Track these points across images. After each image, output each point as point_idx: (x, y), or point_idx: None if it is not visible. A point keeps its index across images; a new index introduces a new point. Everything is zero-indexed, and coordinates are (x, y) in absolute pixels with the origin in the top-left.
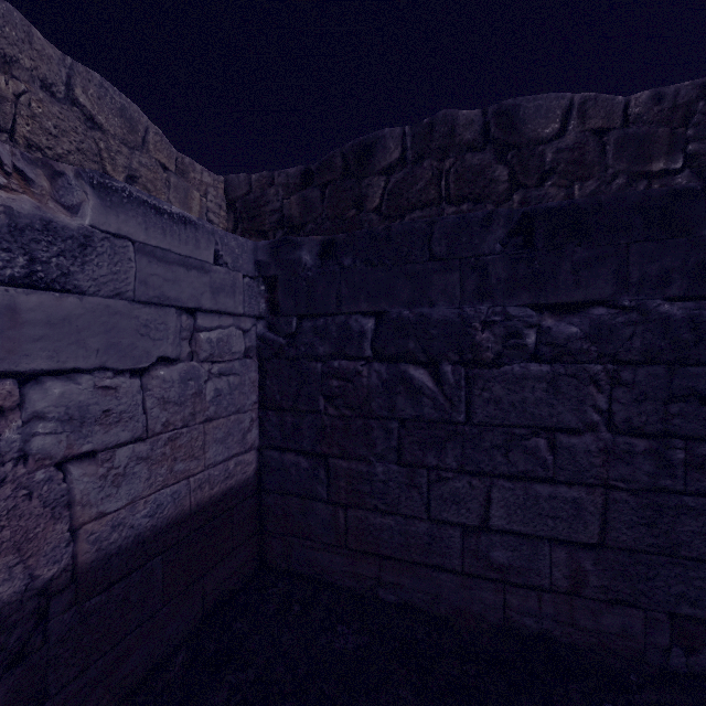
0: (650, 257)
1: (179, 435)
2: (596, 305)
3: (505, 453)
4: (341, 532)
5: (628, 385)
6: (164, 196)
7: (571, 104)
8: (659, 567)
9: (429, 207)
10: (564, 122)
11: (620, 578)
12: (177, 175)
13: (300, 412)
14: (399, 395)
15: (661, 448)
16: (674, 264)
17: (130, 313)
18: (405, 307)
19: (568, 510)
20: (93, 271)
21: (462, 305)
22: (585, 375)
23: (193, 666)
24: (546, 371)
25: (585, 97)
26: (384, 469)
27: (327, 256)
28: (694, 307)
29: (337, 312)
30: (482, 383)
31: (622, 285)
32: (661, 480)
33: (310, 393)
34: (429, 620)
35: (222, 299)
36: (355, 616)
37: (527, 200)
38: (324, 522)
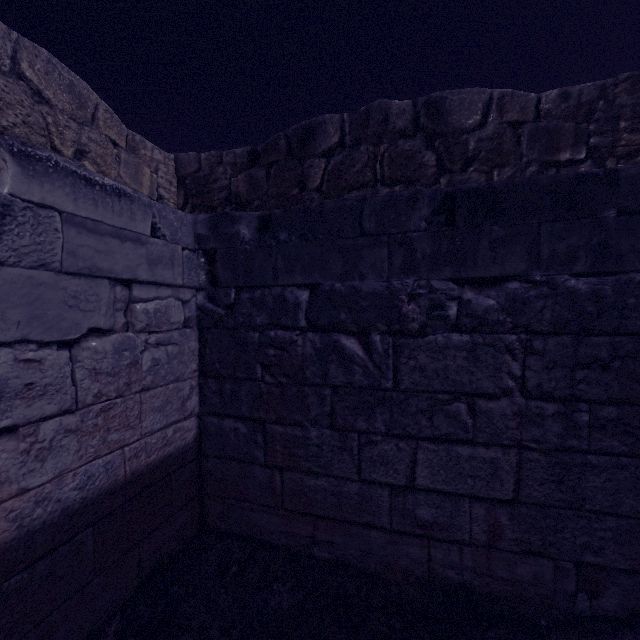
0: (558, 236)
1: (113, 405)
2: (511, 279)
3: (430, 417)
4: (278, 493)
5: (539, 353)
6: (115, 171)
7: (491, 98)
8: (566, 520)
9: (365, 188)
10: (484, 115)
11: (532, 531)
12: (127, 152)
13: (239, 379)
14: (332, 363)
15: (568, 411)
16: (580, 242)
17: (57, 285)
18: (337, 280)
19: (486, 469)
20: (13, 241)
21: (390, 278)
22: (501, 344)
23: (126, 635)
24: (466, 340)
25: (503, 93)
26: (318, 433)
27: (264, 230)
28: (597, 282)
29: (273, 284)
30: (408, 352)
31: (534, 261)
32: (568, 440)
33: (248, 361)
34: (360, 575)
35: (159, 271)
36: (291, 573)
37: (453, 183)
38: (262, 484)
